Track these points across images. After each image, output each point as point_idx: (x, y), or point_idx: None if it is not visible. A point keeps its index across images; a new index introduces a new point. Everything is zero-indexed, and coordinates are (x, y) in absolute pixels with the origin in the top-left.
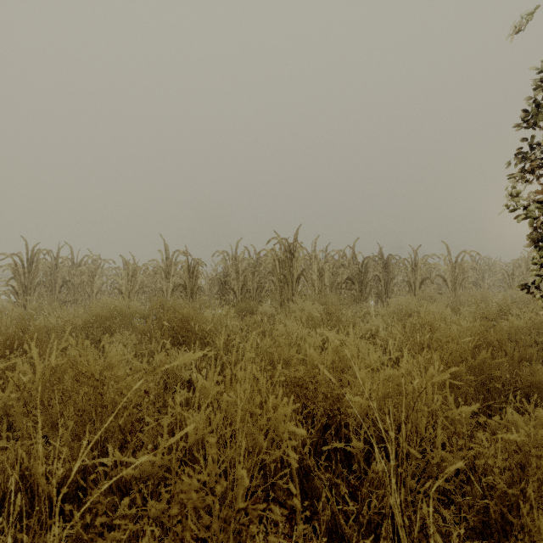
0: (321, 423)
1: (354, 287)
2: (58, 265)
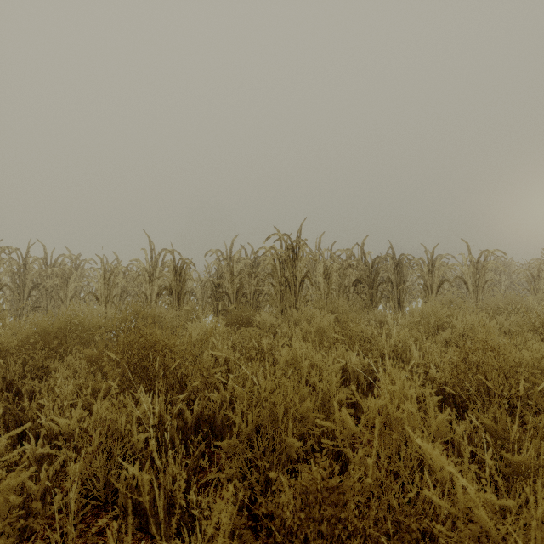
0: None
1: (363, 290)
2: (29, 266)
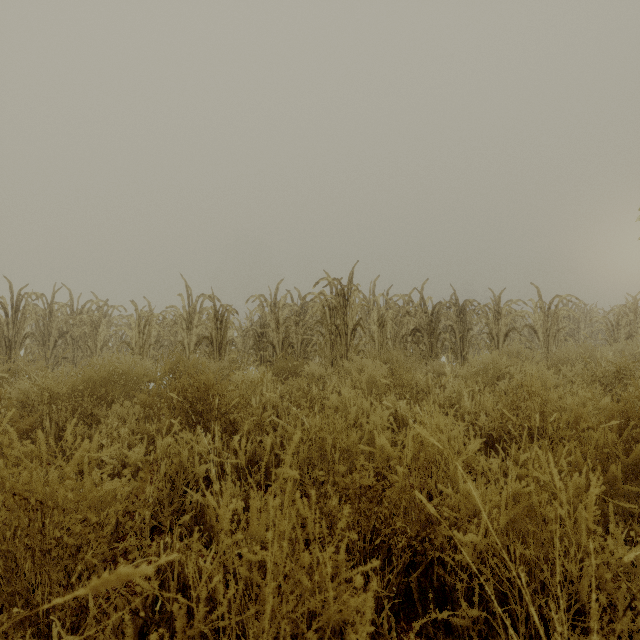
0: (402, 563)
1: (422, 340)
2: (54, 313)
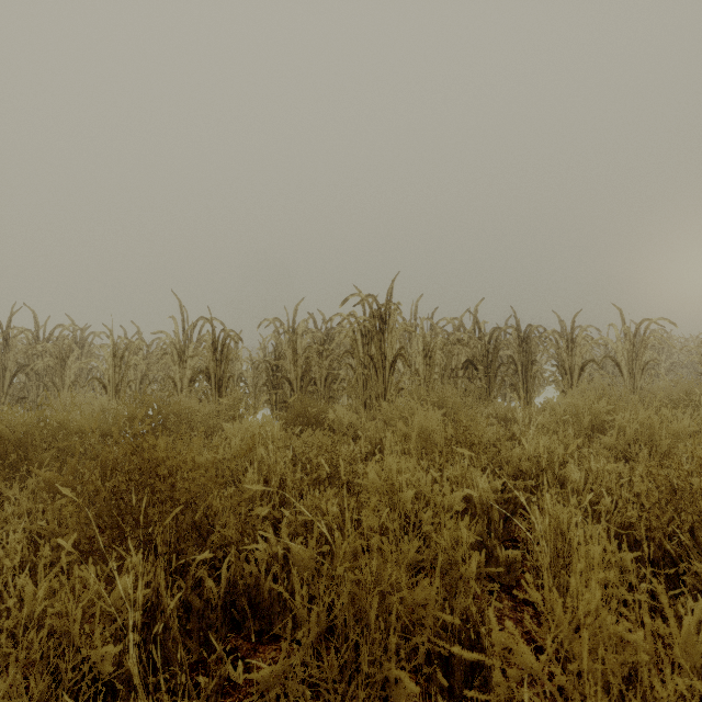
0: None
1: (477, 374)
2: (12, 341)
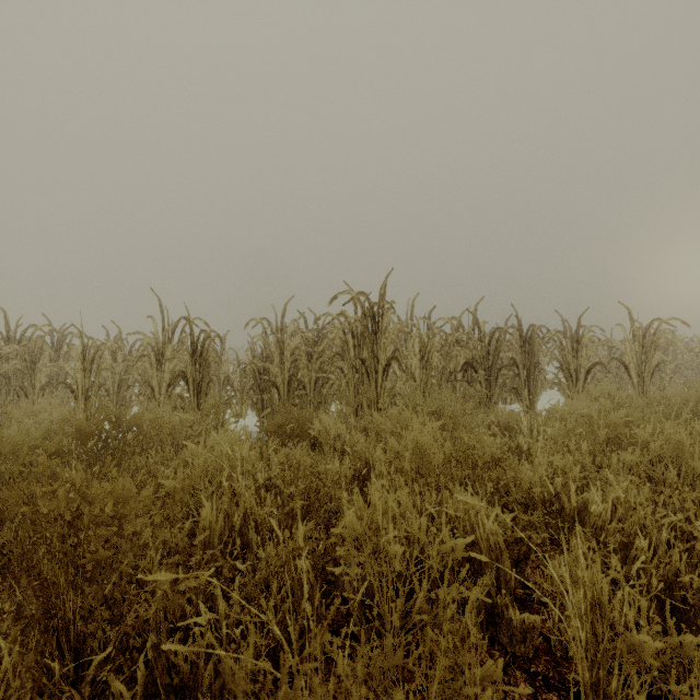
0: None
1: (477, 377)
2: None
